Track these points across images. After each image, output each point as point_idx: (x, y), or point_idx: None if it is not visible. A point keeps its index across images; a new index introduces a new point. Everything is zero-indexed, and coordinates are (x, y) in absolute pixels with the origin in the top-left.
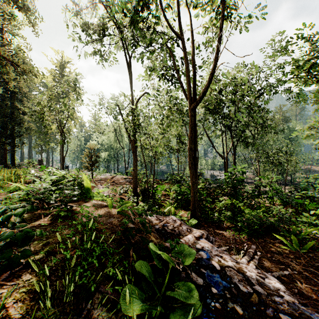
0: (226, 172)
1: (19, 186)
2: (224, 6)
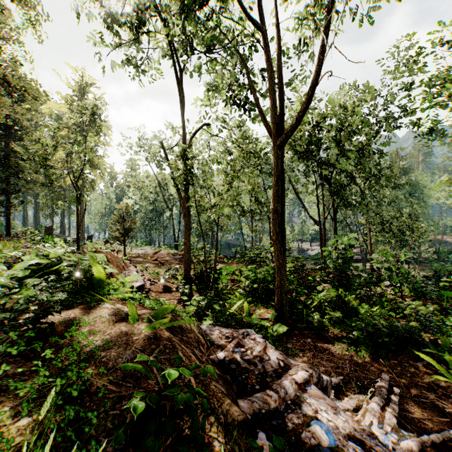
0: (322, 245)
1: None
2: None
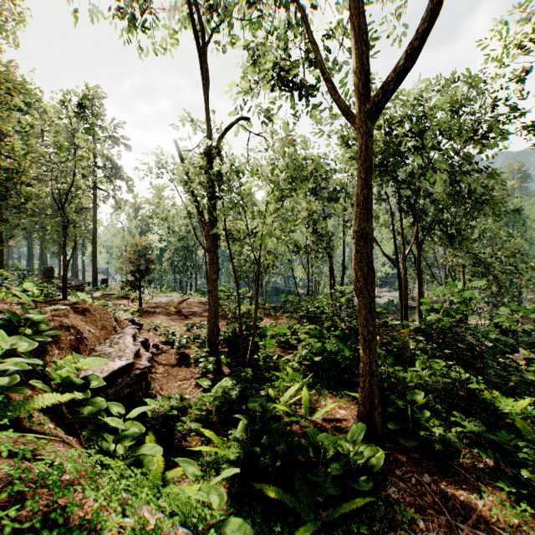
0: (402, 292)
1: None
2: None
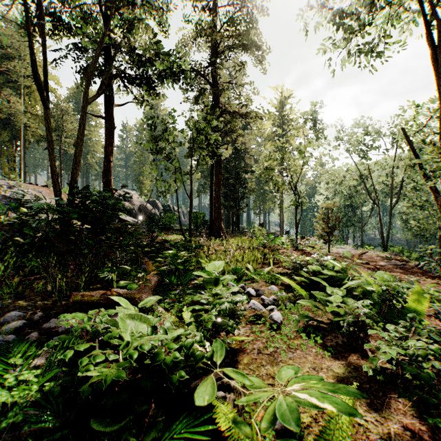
0: None
1: (286, 280)
2: None
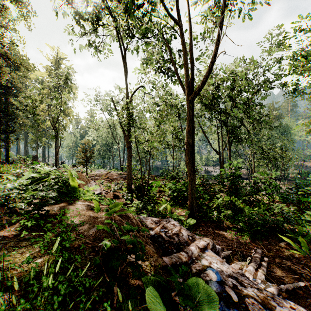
0: (221, 167)
1: None
2: None
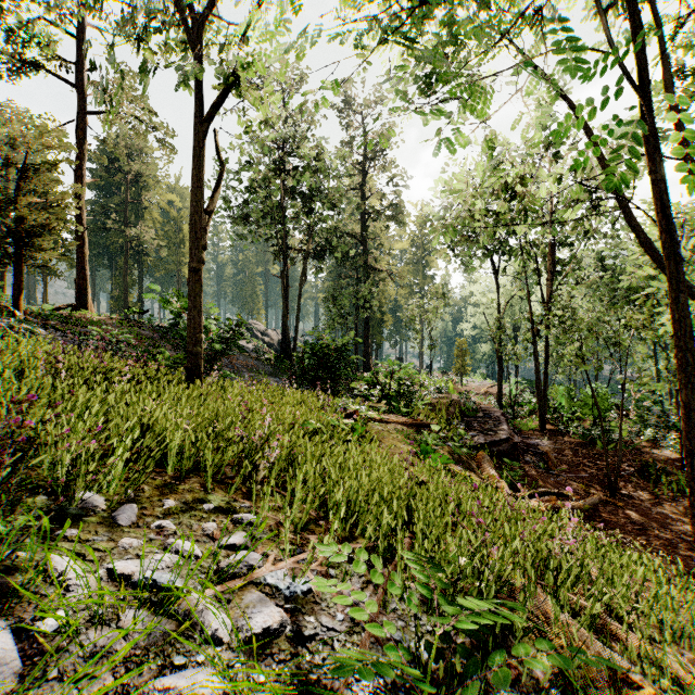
0: None
1: None
2: (554, 255)
